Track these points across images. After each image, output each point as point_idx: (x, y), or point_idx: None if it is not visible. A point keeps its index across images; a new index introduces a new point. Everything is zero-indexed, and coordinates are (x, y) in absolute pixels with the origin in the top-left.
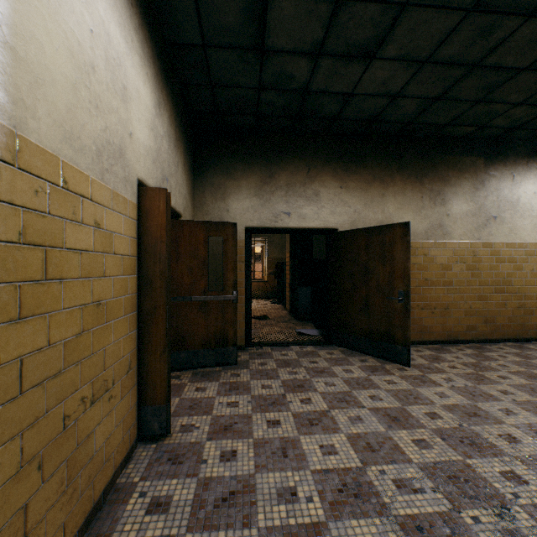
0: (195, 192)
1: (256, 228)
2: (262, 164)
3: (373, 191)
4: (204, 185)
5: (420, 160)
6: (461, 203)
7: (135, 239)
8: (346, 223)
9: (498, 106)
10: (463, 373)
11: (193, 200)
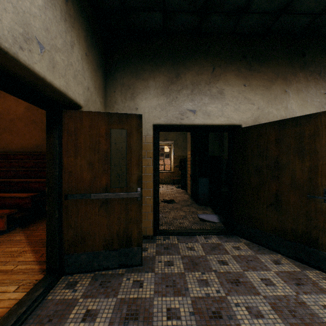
0: (107, 92)
1: (163, 126)
2: (168, 65)
3: (276, 89)
4: (114, 85)
5: (323, 57)
6: None
7: None
8: (250, 120)
9: None
10: None
11: (103, 99)
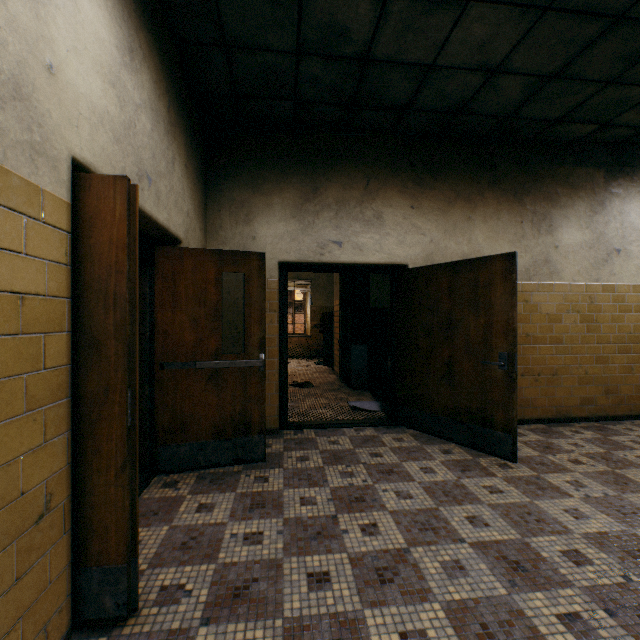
0: (208, 211)
1: (294, 264)
2: (302, 174)
3: (456, 213)
4: (220, 201)
5: (520, 172)
6: (574, 231)
7: (64, 266)
8: (420, 257)
9: (636, 92)
10: (594, 472)
11: (203, 223)
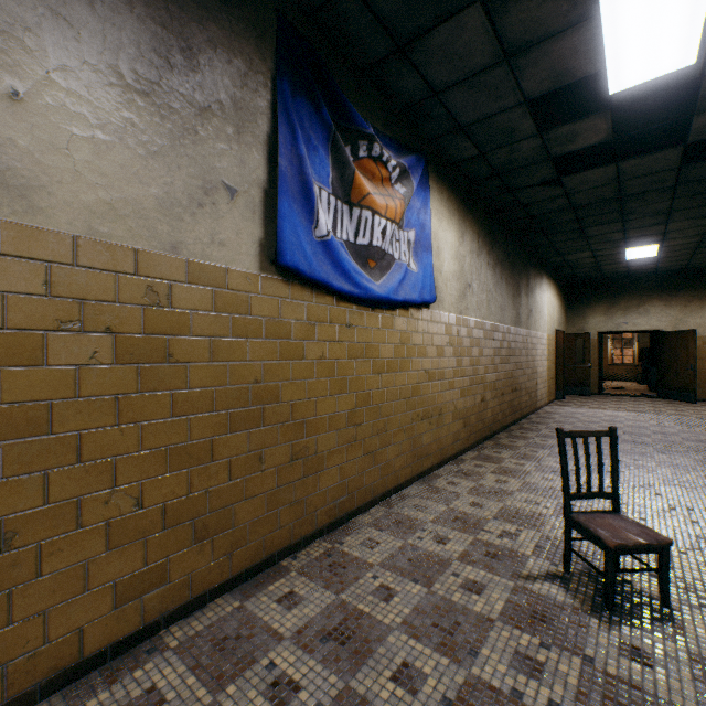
0: (567, 316)
1: (604, 332)
2: (607, 298)
3: (692, 306)
4: (572, 312)
5: None
6: None
7: (554, 345)
8: (669, 326)
9: None
10: None
11: (566, 321)
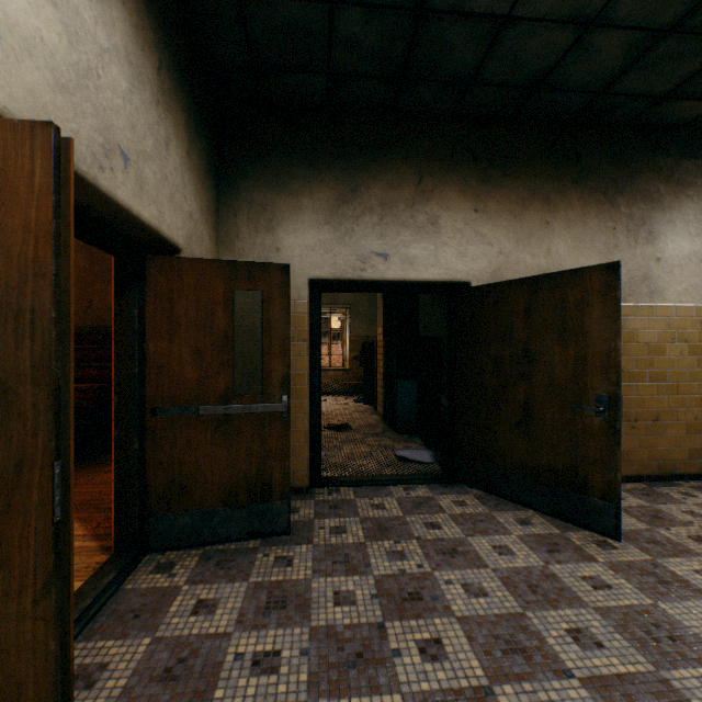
0: (221, 217)
1: (328, 281)
2: (338, 169)
3: (532, 218)
4: (236, 204)
5: (612, 165)
6: (681, 239)
7: None
8: (485, 273)
9: None
10: None
11: (215, 230)
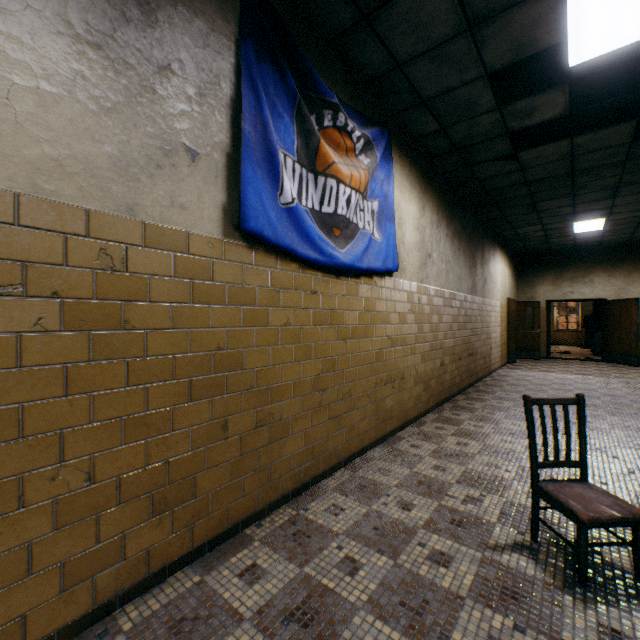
0: (518, 286)
1: (552, 300)
2: (555, 269)
3: (634, 276)
4: (522, 282)
5: None
6: None
7: (506, 313)
8: (612, 295)
9: None
10: None
11: (517, 290)
